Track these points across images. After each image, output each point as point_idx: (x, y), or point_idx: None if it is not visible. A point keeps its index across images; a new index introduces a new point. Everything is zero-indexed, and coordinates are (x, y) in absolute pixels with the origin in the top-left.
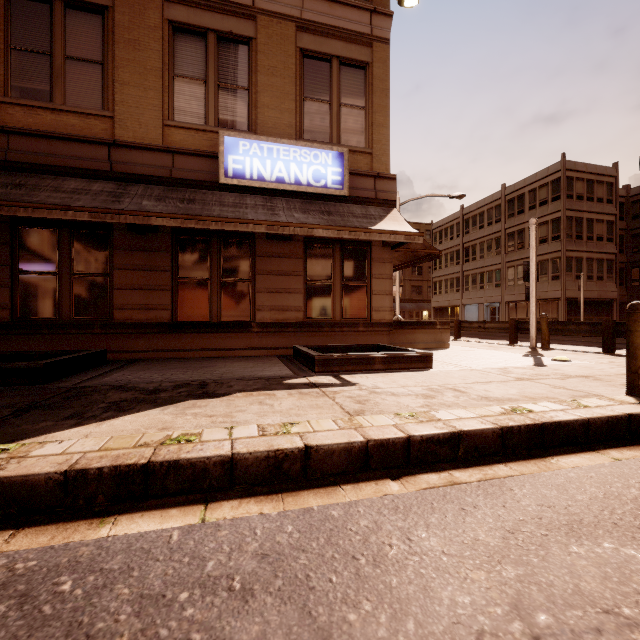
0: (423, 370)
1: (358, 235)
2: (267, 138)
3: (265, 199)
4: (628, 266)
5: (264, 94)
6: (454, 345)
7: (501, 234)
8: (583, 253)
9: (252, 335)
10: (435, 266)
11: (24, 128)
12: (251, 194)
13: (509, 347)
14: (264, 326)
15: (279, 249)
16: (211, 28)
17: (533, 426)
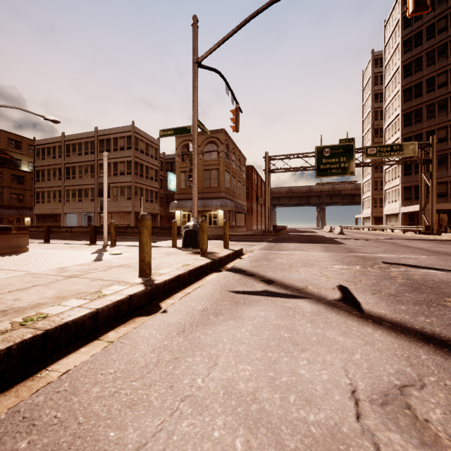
0: None
1: None
2: None
3: None
4: (165, 196)
5: None
6: (37, 248)
7: (95, 163)
8: (144, 185)
9: None
10: (38, 178)
11: None
12: None
13: (87, 246)
14: None
15: None
16: None
17: (31, 340)
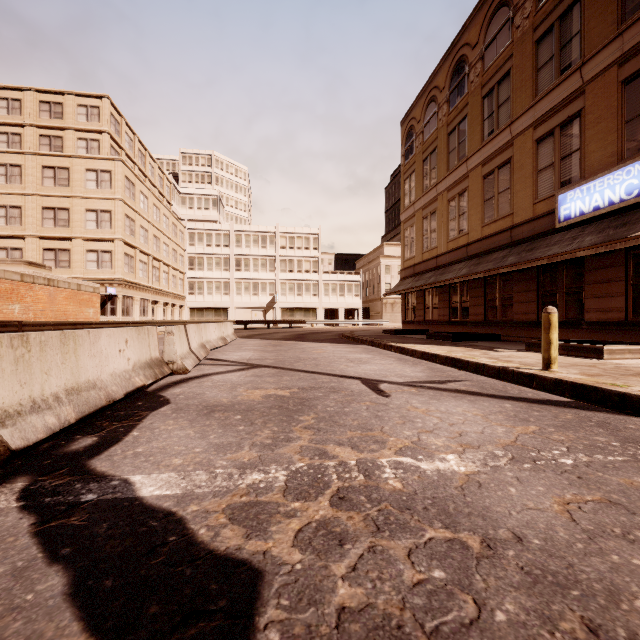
0: (584, 358)
1: (613, 247)
2: (586, 181)
3: (581, 229)
4: None
5: (590, 144)
6: None
7: None
8: None
9: (583, 331)
10: None
11: (486, 235)
12: (576, 227)
13: None
14: (590, 324)
15: (602, 262)
16: (556, 125)
17: (452, 358)
